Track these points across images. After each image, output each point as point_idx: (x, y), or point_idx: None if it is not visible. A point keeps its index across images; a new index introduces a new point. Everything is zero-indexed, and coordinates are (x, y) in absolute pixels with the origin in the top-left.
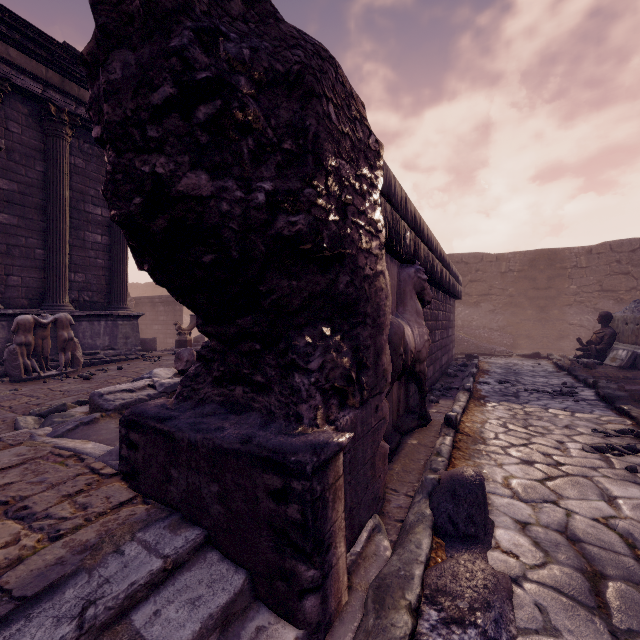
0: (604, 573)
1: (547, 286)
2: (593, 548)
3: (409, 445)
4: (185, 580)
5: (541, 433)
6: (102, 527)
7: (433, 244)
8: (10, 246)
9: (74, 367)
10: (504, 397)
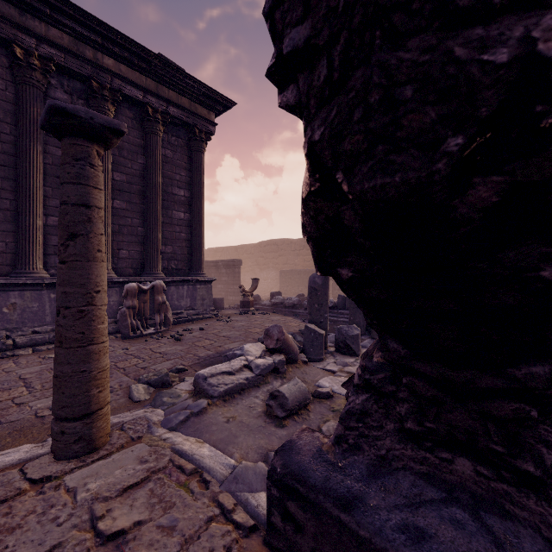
0: None
1: None
2: None
3: None
4: None
5: None
6: None
7: None
8: (121, 226)
9: (166, 326)
10: None
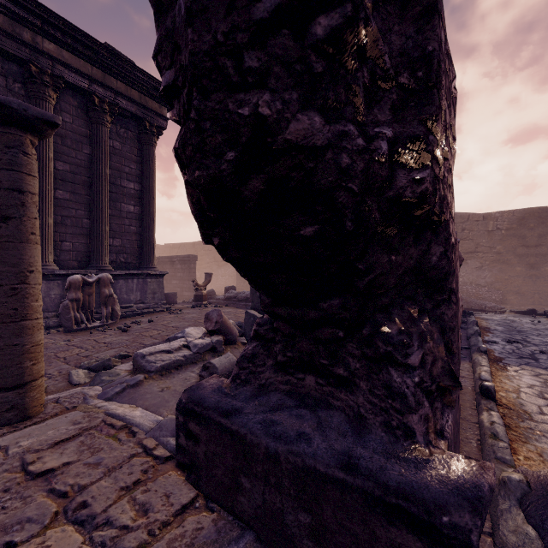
0: None
1: (537, 243)
2: None
3: None
4: None
5: None
6: None
7: None
8: (64, 217)
9: (113, 319)
10: (522, 360)
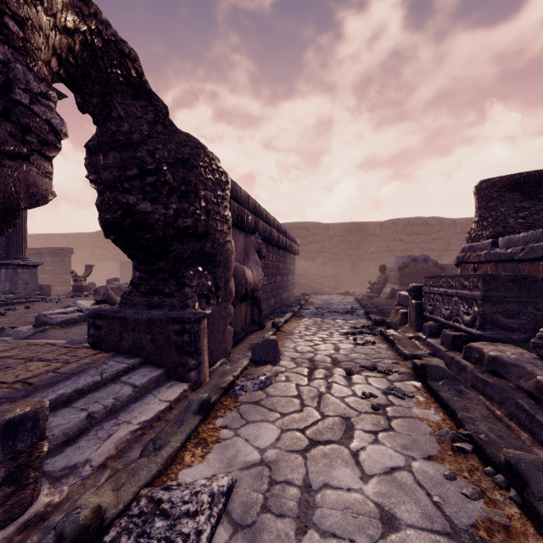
0: (317, 368)
1: (357, 247)
2: (318, 362)
3: (250, 338)
4: (138, 371)
5: (324, 330)
6: (91, 359)
7: (271, 220)
8: None
9: None
10: (315, 315)
